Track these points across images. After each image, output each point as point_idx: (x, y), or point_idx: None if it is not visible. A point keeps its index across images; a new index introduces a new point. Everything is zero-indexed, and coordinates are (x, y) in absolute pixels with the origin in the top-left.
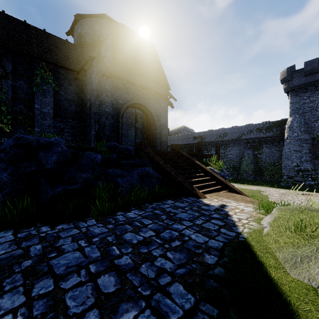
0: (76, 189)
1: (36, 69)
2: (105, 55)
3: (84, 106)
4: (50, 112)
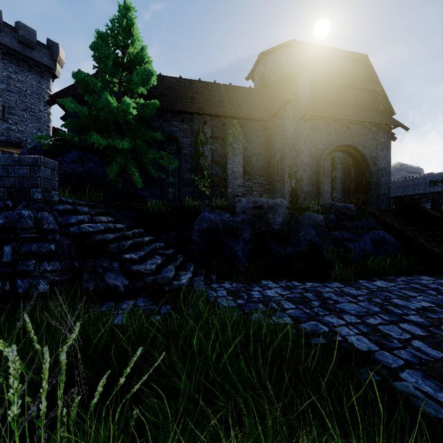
0: (302, 251)
1: (228, 128)
2: (302, 94)
3: (272, 159)
4: (240, 171)
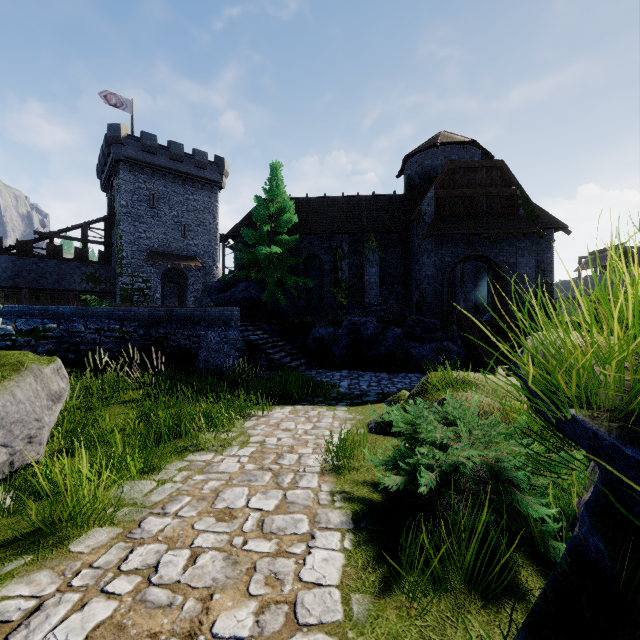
0: (381, 354)
1: (365, 242)
2: (426, 212)
3: (410, 268)
4: (377, 282)
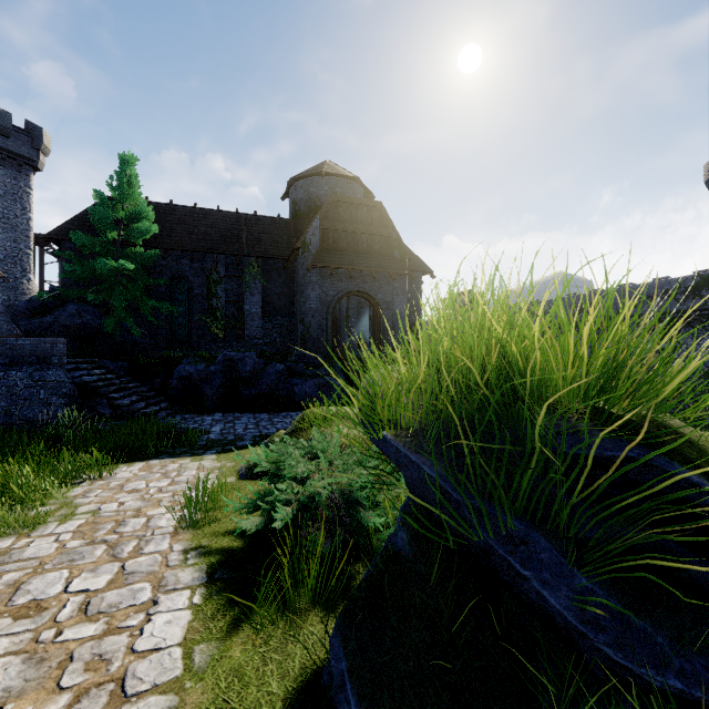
0: (262, 393)
1: (245, 267)
2: (311, 242)
3: (295, 299)
4: (259, 312)
